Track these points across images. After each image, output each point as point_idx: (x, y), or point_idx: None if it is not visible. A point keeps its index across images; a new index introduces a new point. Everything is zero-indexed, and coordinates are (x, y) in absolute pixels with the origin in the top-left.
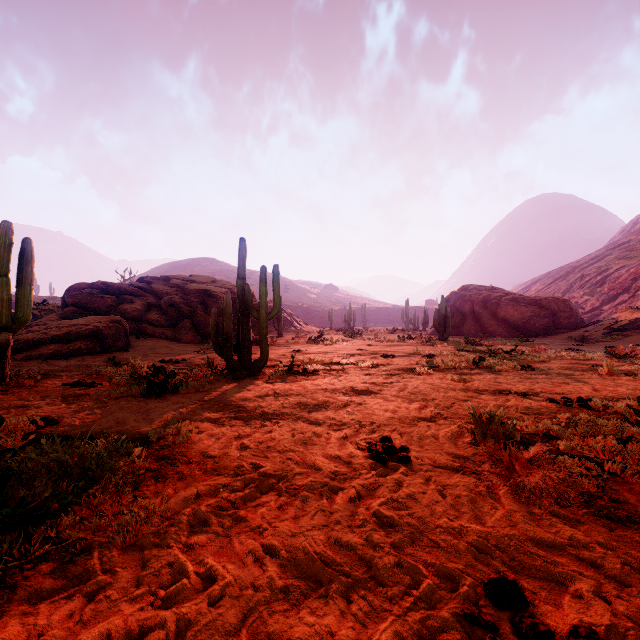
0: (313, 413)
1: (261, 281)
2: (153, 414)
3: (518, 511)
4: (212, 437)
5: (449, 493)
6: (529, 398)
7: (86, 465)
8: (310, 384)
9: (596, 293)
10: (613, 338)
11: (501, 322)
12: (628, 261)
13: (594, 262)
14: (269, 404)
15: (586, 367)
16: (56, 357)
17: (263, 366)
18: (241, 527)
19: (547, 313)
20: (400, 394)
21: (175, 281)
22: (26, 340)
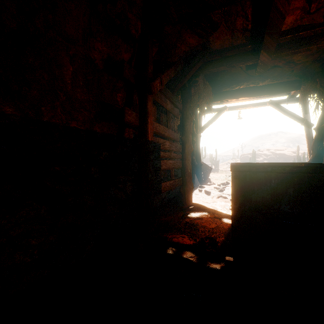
0: None
1: (303, 155)
2: None
3: None
4: None
5: None
6: None
7: None
8: None
9: None
10: None
11: None
12: None
13: None
14: None
15: None
16: None
17: None
18: None
19: None
20: None
21: (271, 150)
22: None
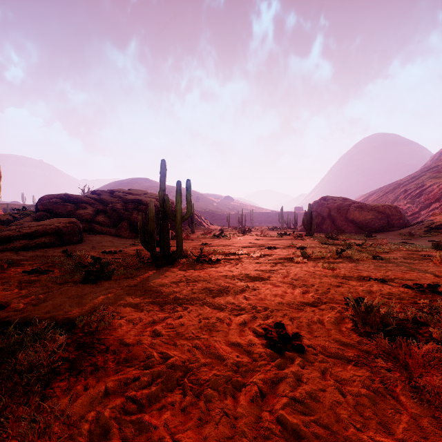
0: (216, 298)
1: (177, 192)
2: (86, 299)
3: (423, 416)
4: (131, 322)
5: (348, 391)
6: (387, 284)
7: (4, 360)
8: (214, 271)
9: (416, 202)
10: (432, 234)
11: (350, 223)
12: (438, 179)
13: (413, 180)
14: (181, 289)
15: (421, 257)
16: (26, 249)
17: (178, 256)
18: (142, 440)
19: (383, 216)
20: (285, 280)
21: (117, 193)
22: (4, 236)
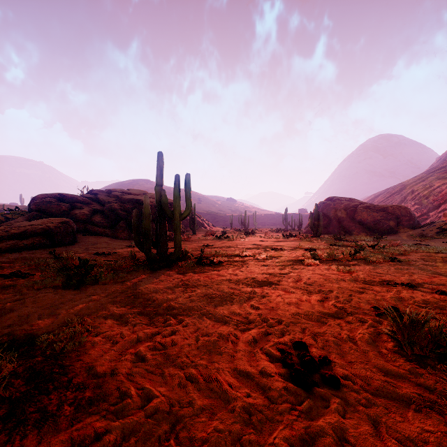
0: (219, 307)
1: (175, 187)
2: (61, 309)
3: None
4: (109, 341)
5: None
6: (417, 289)
7: None
8: (216, 275)
9: (424, 203)
10: (445, 235)
11: (358, 224)
12: (446, 180)
13: (420, 181)
14: (177, 296)
15: (442, 259)
16: (12, 250)
17: (177, 258)
18: None
19: (392, 217)
20: (297, 285)
21: (115, 193)
22: None
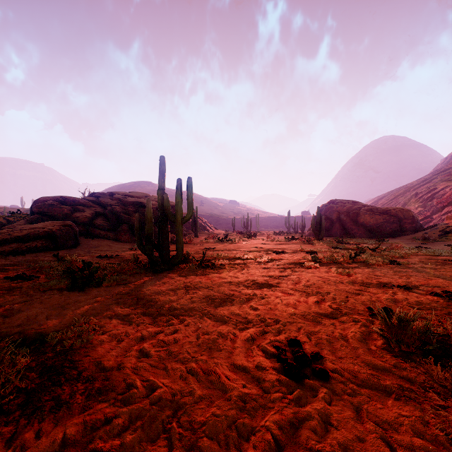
0: (219, 308)
1: (177, 191)
2: (67, 309)
3: None
4: (115, 339)
5: (396, 441)
6: (412, 291)
7: None
8: (217, 277)
9: (427, 206)
10: (447, 238)
11: (360, 226)
12: (450, 182)
13: (424, 183)
14: (179, 298)
15: (441, 262)
16: (16, 253)
17: (179, 261)
18: None
19: (395, 220)
20: (296, 287)
21: (117, 196)
22: None
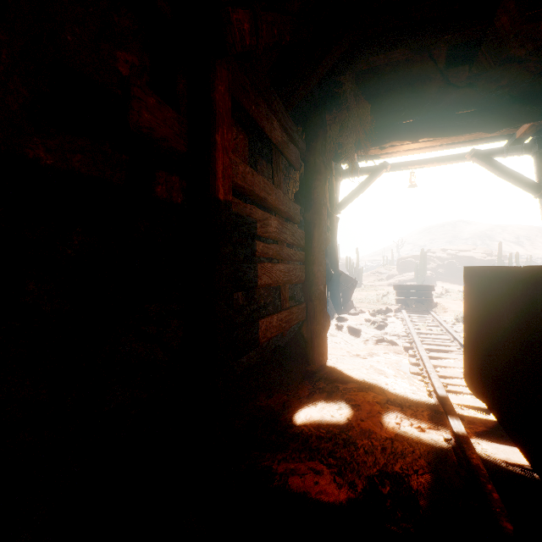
0: None
1: (509, 259)
2: None
3: None
4: None
5: None
6: None
7: None
8: None
9: None
10: None
11: None
12: None
13: None
14: None
15: None
16: None
17: None
18: None
19: None
20: None
21: (450, 251)
22: (403, 280)
